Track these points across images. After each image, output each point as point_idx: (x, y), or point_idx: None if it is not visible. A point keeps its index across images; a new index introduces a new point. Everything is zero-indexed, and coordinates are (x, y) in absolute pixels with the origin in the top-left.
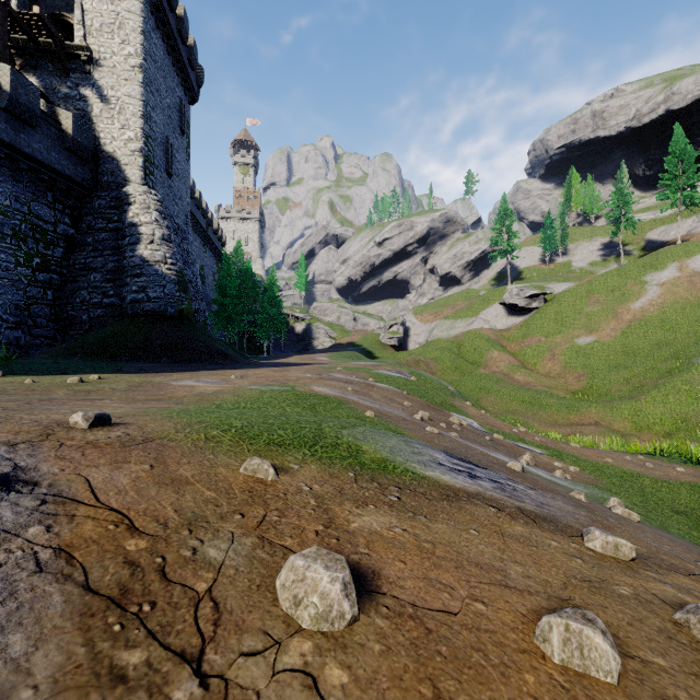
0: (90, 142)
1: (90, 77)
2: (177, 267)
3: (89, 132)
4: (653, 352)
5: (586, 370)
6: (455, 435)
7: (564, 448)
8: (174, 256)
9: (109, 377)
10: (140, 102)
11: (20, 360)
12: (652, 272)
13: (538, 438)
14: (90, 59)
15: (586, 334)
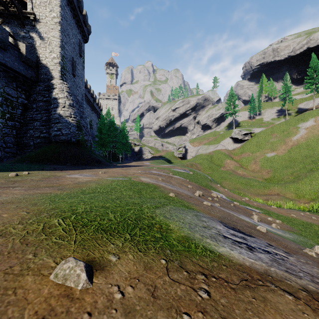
0: (34, 58)
1: (35, 27)
2: (77, 119)
3: (34, 54)
4: (303, 160)
5: (271, 168)
6: (218, 205)
7: (269, 209)
8: (75, 114)
9: (34, 173)
10: (59, 39)
11: None
12: (302, 123)
13: (256, 203)
14: (35, 19)
15: (271, 151)
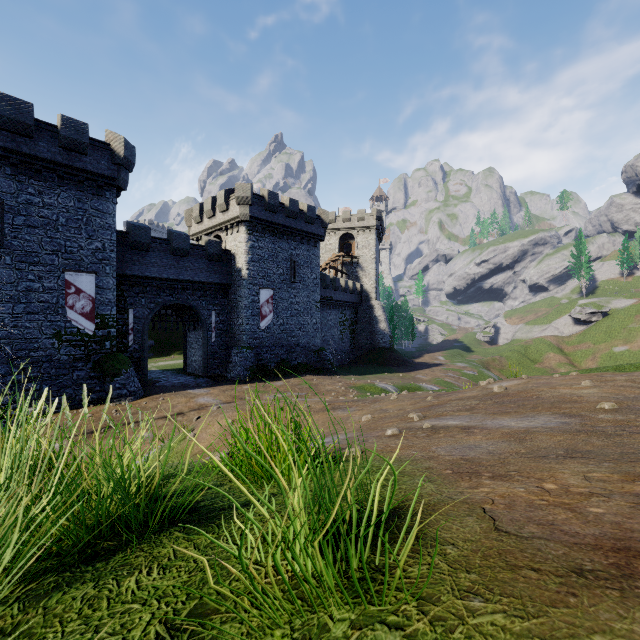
0: (362, 289)
1: (359, 264)
2: (389, 329)
3: (362, 286)
4: None
5: None
6: None
7: None
8: (388, 326)
9: (402, 374)
10: (375, 270)
11: (366, 365)
12: None
13: None
14: (359, 259)
15: (623, 344)
